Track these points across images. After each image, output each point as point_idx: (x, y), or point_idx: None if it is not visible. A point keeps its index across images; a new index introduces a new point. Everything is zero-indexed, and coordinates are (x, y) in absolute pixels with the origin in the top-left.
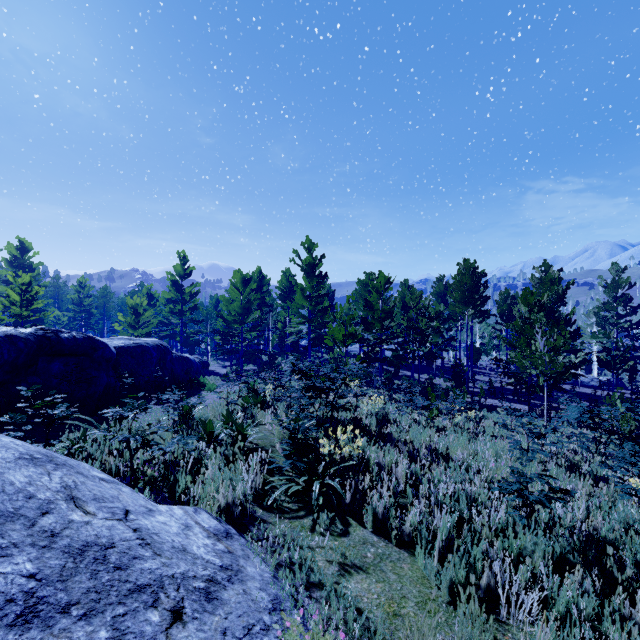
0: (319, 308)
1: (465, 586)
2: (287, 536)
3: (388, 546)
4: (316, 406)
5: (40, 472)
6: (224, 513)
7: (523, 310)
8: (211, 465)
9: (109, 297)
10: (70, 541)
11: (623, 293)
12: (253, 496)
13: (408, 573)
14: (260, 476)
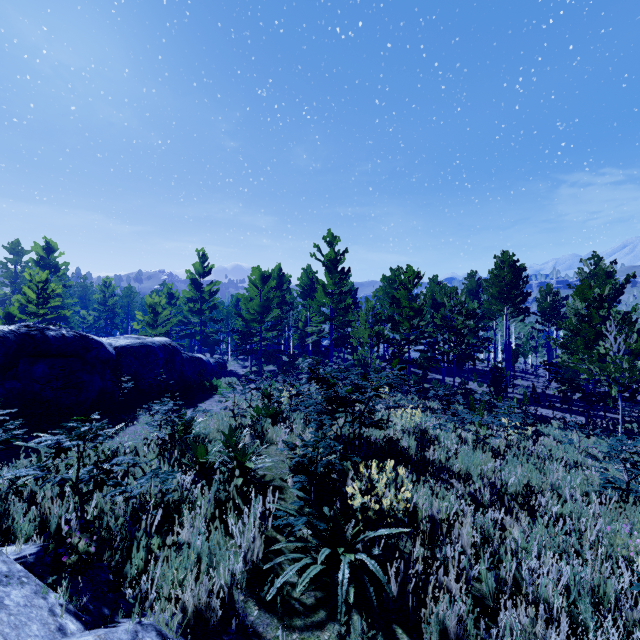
0: (341, 306)
1: None
2: None
3: None
4: (340, 421)
5: None
6: (193, 623)
7: (579, 306)
8: (189, 522)
9: (133, 297)
10: None
11: None
12: (247, 575)
13: None
14: (259, 541)
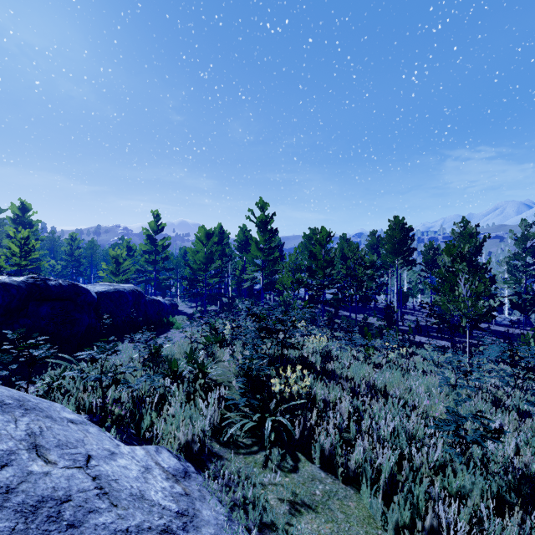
0: (271, 258)
1: (410, 527)
2: (241, 473)
3: (335, 483)
4: (268, 345)
5: (7, 419)
6: (184, 449)
7: (446, 260)
8: (174, 402)
9: (95, 249)
10: (25, 497)
11: (531, 245)
12: (211, 431)
13: (355, 512)
14: (218, 412)
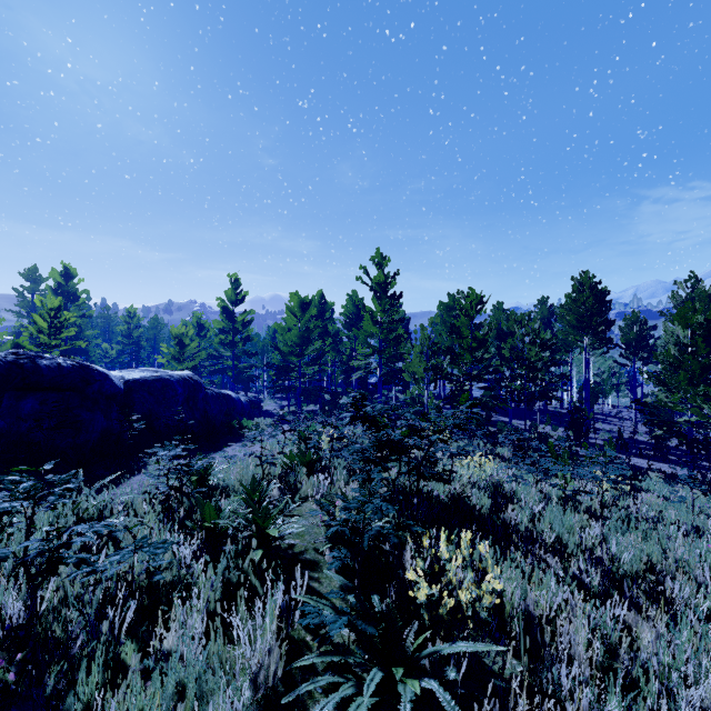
0: (392, 337)
1: None
2: None
3: None
4: (392, 472)
5: None
6: None
7: (680, 334)
8: (177, 620)
9: (160, 328)
10: None
11: None
12: (258, 707)
13: None
14: (278, 652)
